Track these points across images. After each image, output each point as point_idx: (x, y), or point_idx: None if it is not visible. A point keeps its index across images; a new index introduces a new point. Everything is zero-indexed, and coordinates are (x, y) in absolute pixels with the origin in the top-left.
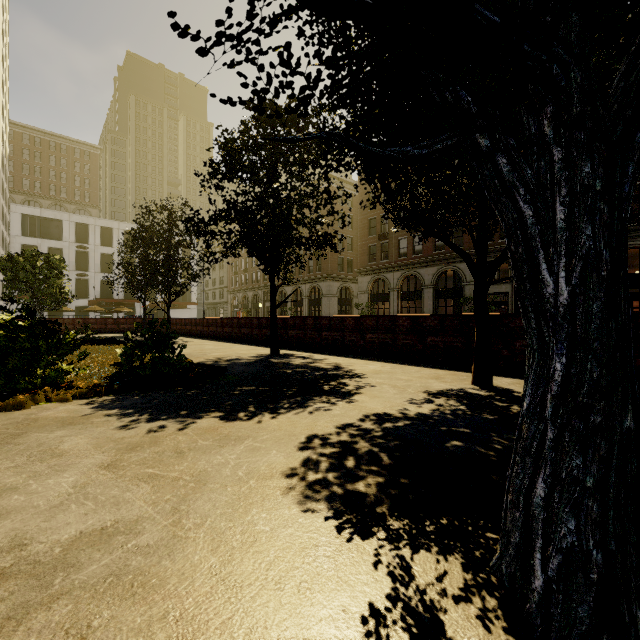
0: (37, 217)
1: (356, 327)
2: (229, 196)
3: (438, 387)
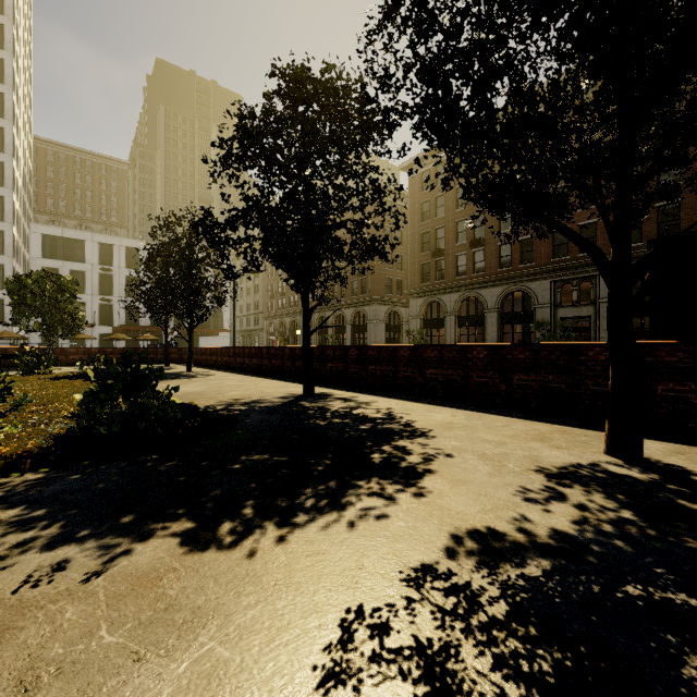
0: (58, 237)
1: (413, 360)
2: (247, 189)
3: (554, 459)
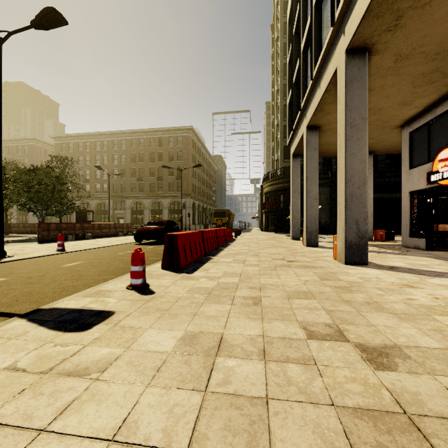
0: None
1: None
2: None
3: None
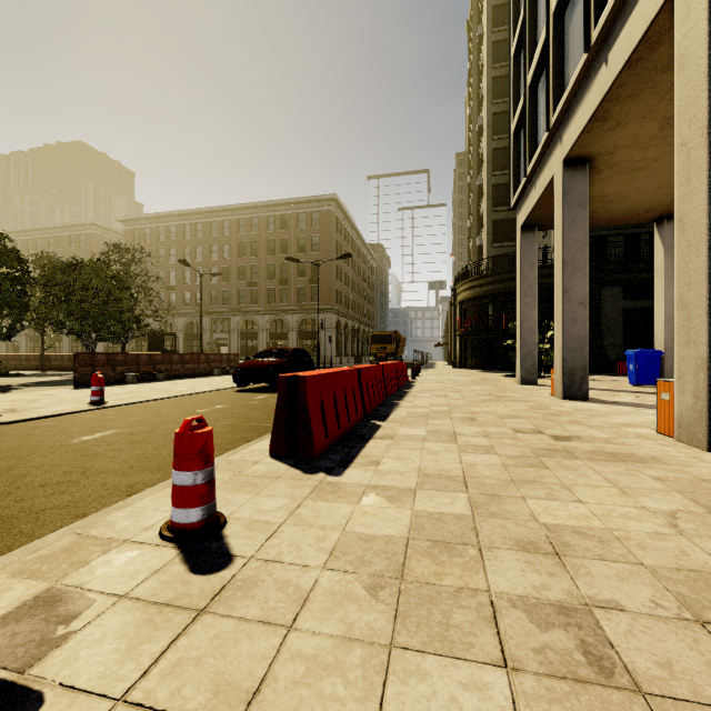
0: None
1: None
2: None
3: None
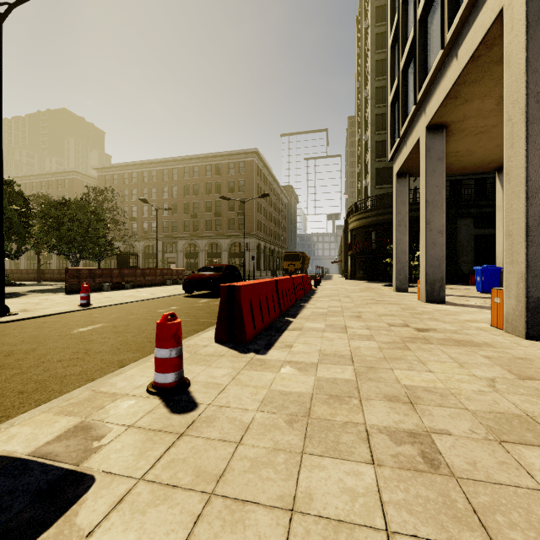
0: None
1: None
2: None
3: None
